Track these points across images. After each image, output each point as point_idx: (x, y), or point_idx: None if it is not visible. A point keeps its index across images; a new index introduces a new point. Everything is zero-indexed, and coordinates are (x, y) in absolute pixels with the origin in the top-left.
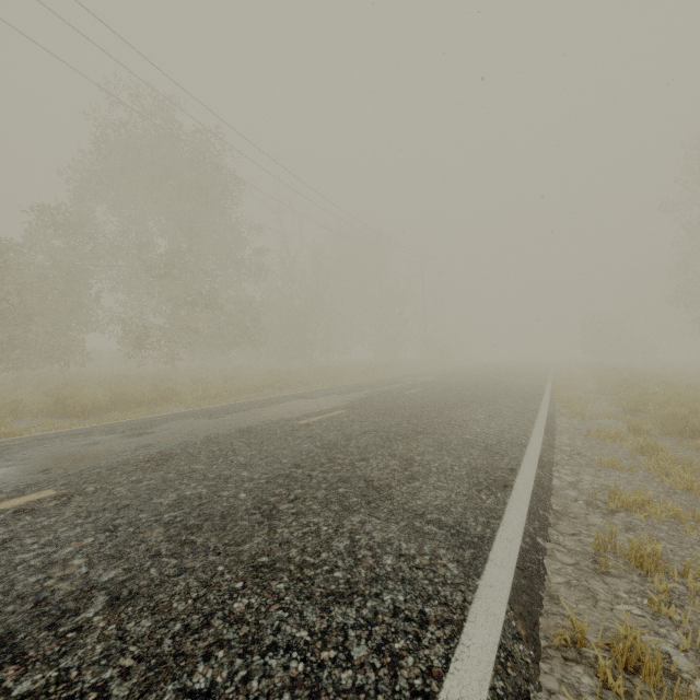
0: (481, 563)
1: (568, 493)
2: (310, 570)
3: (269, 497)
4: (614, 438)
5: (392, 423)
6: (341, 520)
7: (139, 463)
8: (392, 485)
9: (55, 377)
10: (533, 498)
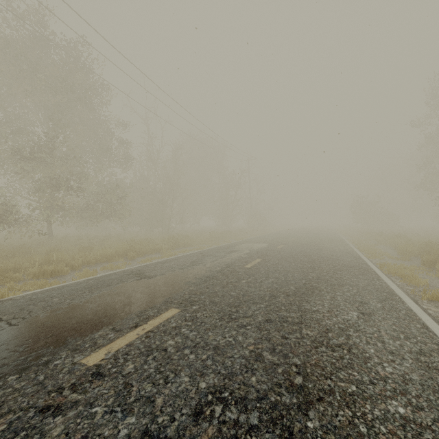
0: None
1: None
2: None
3: None
4: None
5: (245, 354)
6: None
7: None
8: None
9: None
10: None
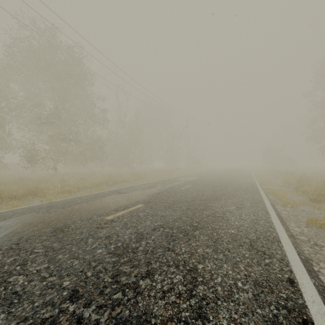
0: None
1: None
2: None
3: None
4: None
5: (174, 217)
6: None
7: None
8: None
9: None
10: None
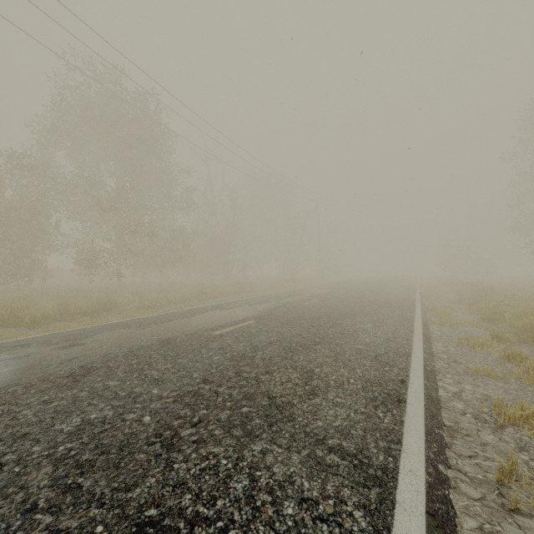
0: (389, 509)
1: (455, 406)
2: (201, 528)
3: (173, 420)
4: (481, 345)
5: (293, 333)
6: (242, 449)
7: (57, 379)
8: (293, 402)
9: (20, 291)
10: (426, 414)
